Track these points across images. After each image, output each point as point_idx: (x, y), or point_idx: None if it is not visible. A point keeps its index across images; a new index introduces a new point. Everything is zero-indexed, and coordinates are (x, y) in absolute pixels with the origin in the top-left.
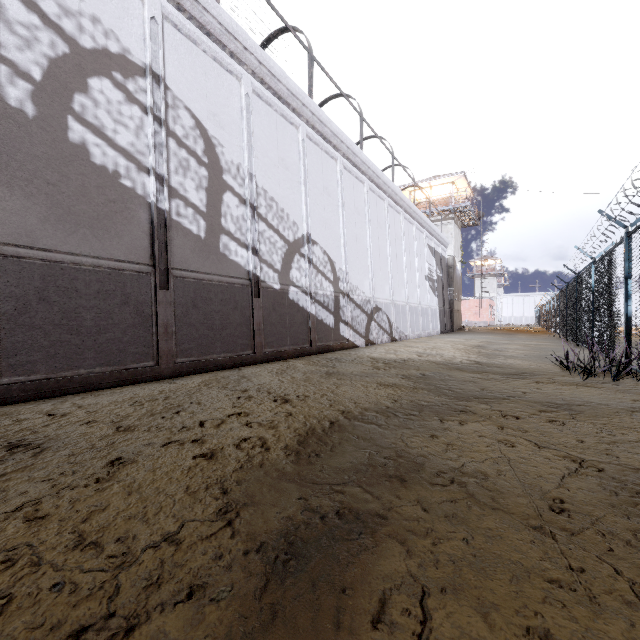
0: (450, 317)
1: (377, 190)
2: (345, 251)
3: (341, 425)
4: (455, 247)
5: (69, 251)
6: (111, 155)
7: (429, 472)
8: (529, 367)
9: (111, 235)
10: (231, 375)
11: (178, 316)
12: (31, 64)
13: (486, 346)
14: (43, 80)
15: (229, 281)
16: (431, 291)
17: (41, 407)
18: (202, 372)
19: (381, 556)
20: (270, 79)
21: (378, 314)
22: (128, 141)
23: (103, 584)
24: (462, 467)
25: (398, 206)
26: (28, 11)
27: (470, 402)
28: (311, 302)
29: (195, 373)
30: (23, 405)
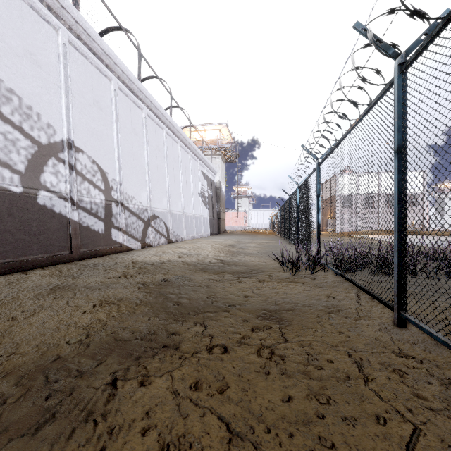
0: (218, 223)
1: (156, 119)
2: (120, 164)
3: None
4: (221, 175)
5: None
6: None
7: None
8: (258, 264)
9: None
10: None
11: None
12: None
13: (235, 245)
14: None
15: None
16: (203, 205)
17: None
18: None
19: None
20: None
21: (155, 221)
22: None
23: None
24: None
25: (176, 136)
26: None
27: (185, 323)
28: (72, 208)
29: None
30: None
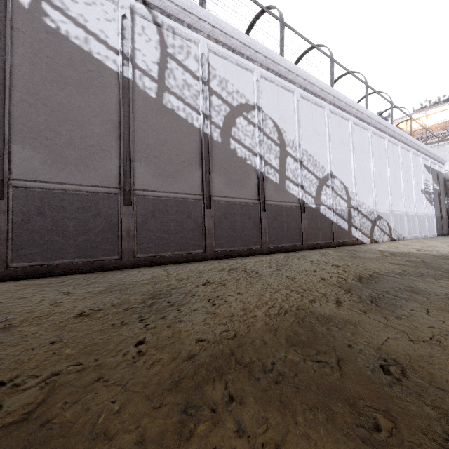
0: (447, 222)
1: (378, 132)
2: (355, 179)
3: (375, 276)
4: None
5: (231, 196)
6: (243, 151)
7: (428, 291)
8: None
9: (244, 187)
10: (295, 254)
11: (268, 224)
12: (219, 121)
13: None
14: (223, 126)
15: (290, 205)
16: (427, 202)
17: (231, 261)
18: (279, 252)
19: (410, 303)
20: (309, 86)
21: (380, 221)
22: (249, 143)
23: (322, 296)
24: (447, 292)
25: (396, 140)
26: (218, 99)
27: None
28: (333, 214)
29: (276, 253)
30: (223, 260)
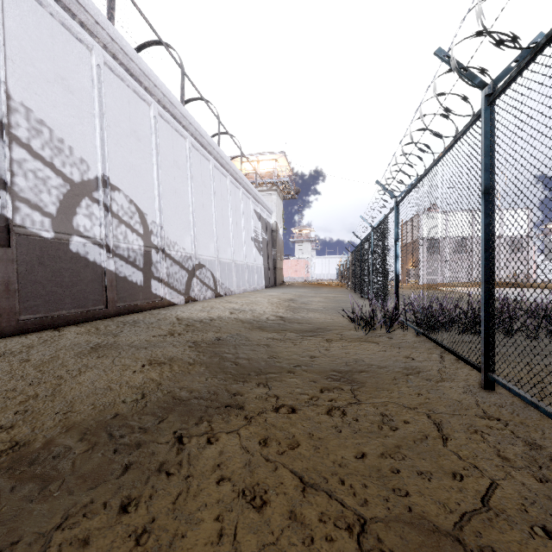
0: (274, 274)
1: (201, 149)
2: (160, 203)
3: None
4: (278, 215)
5: None
6: None
7: None
8: (324, 321)
9: None
10: None
11: None
12: None
13: (296, 299)
14: None
15: None
16: (257, 251)
17: None
18: None
19: None
20: None
21: (201, 271)
22: None
23: None
24: None
25: (224, 169)
26: None
27: (247, 384)
28: (108, 256)
29: None
30: None
